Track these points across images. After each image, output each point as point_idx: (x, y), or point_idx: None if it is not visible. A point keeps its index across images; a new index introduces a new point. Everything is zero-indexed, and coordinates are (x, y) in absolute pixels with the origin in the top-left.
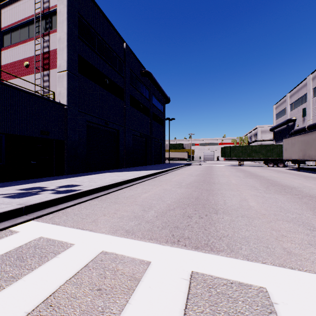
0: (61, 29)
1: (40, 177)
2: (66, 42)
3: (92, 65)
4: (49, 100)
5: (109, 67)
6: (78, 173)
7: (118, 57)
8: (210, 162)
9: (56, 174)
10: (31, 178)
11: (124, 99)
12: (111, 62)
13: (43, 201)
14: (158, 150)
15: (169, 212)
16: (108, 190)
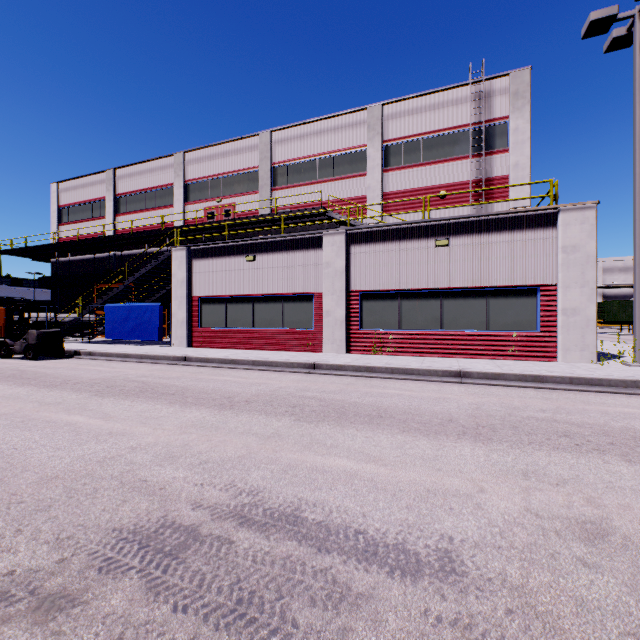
0: (519, 151)
1: None
2: (529, 170)
3: None
4: None
5: None
6: None
7: None
8: None
9: None
10: None
11: None
12: None
13: None
14: None
15: None
16: None
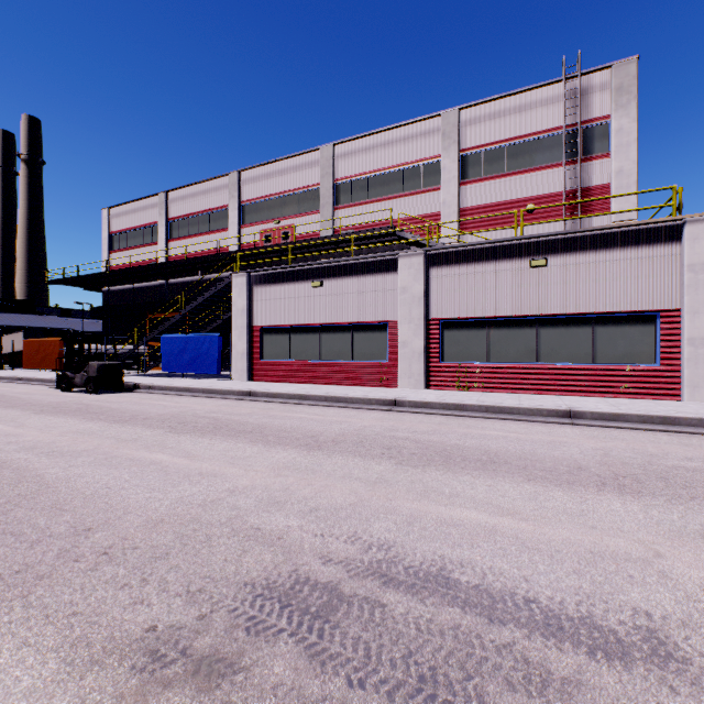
0: (623, 155)
1: None
2: (636, 176)
3: None
4: None
5: None
6: None
7: None
8: None
9: None
10: None
11: None
12: None
13: None
14: None
15: None
16: None
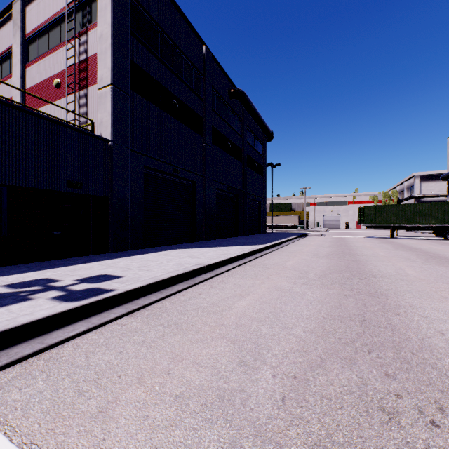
0: (103, 19)
1: (68, 257)
2: (110, 39)
3: (152, 78)
4: (82, 132)
5: (180, 82)
6: (130, 250)
7: (193, 67)
8: (336, 231)
9: (93, 252)
10: (52, 258)
11: (203, 134)
12: (183, 75)
13: (12, 326)
14: (255, 213)
15: (313, 377)
16: (169, 289)
